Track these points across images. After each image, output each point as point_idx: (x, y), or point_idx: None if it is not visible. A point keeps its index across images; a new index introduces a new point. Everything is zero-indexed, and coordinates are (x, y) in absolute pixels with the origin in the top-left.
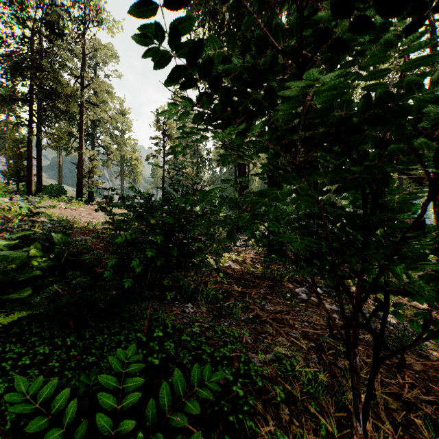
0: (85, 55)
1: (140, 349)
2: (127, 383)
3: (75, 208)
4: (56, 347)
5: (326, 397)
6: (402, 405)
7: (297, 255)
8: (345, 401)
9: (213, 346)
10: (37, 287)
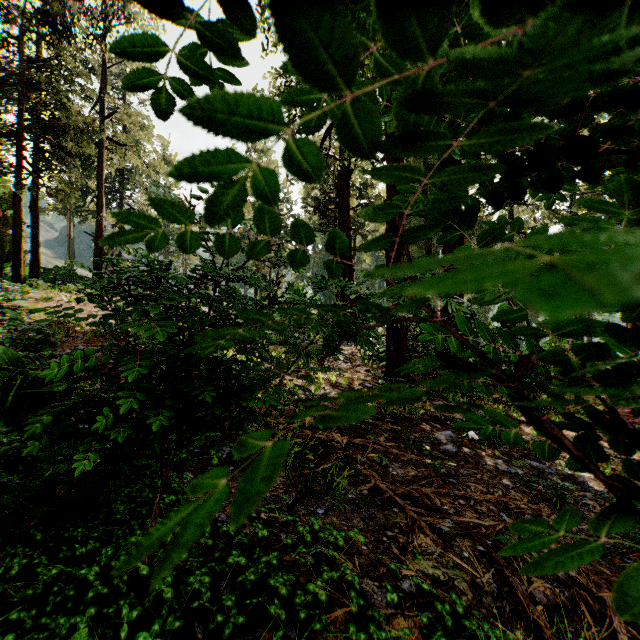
0: (106, 69)
1: (127, 606)
2: None
3: (86, 301)
4: None
5: None
6: None
7: None
8: None
9: (294, 569)
10: None
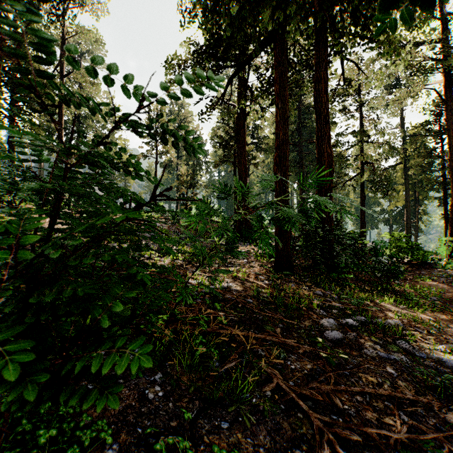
0: (65, 40)
1: None
2: None
3: None
4: None
5: None
6: None
7: None
8: None
9: None
10: None
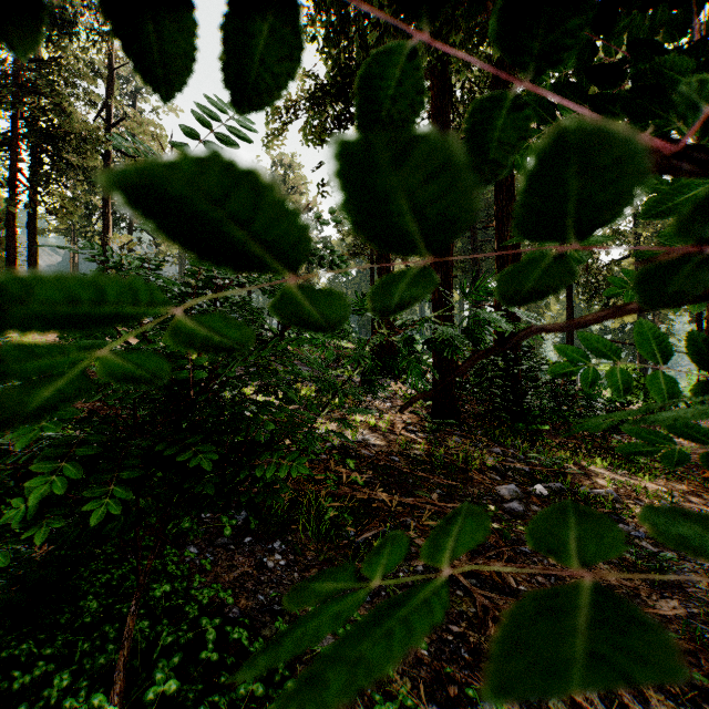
0: (113, 71)
1: None
2: None
3: None
4: None
5: None
6: None
7: None
8: None
9: None
10: None
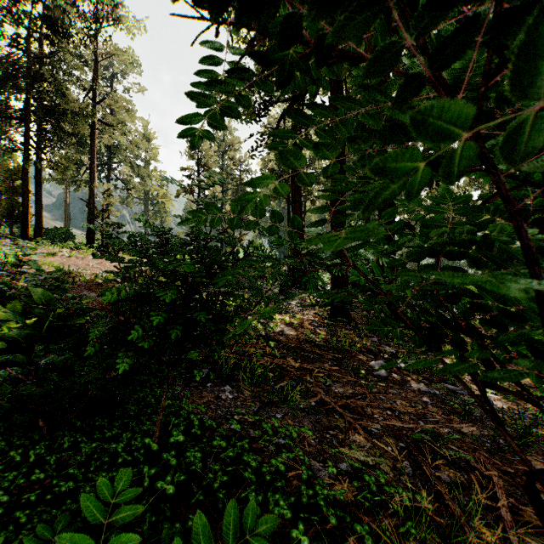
0: (98, 63)
1: (147, 466)
2: (110, 543)
3: (83, 256)
4: (12, 465)
5: (431, 534)
6: (542, 543)
7: (414, 322)
8: (461, 541)
9: (260, 453)
10: (5, 365)
